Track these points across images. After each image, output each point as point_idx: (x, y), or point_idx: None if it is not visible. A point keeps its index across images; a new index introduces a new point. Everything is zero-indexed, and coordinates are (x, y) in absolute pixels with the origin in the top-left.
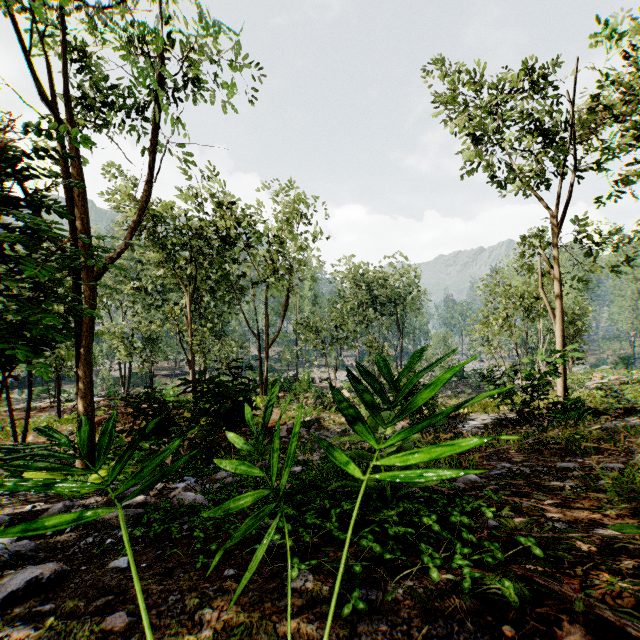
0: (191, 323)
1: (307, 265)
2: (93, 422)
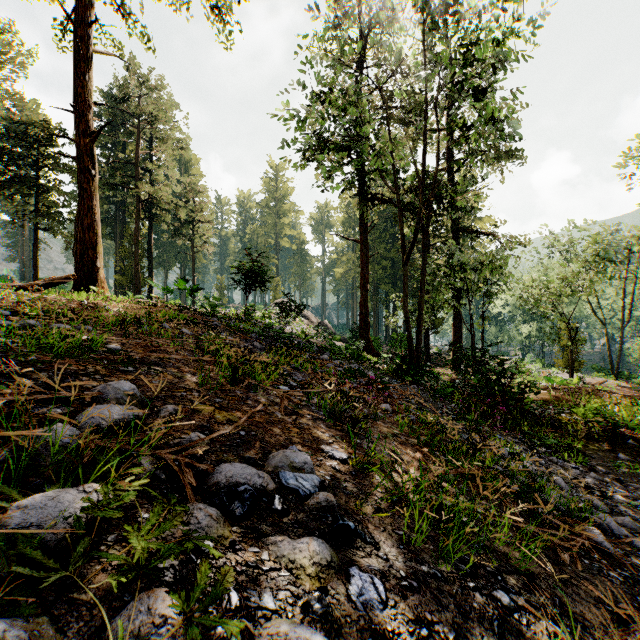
0: None
1: None
2: (410, 345)
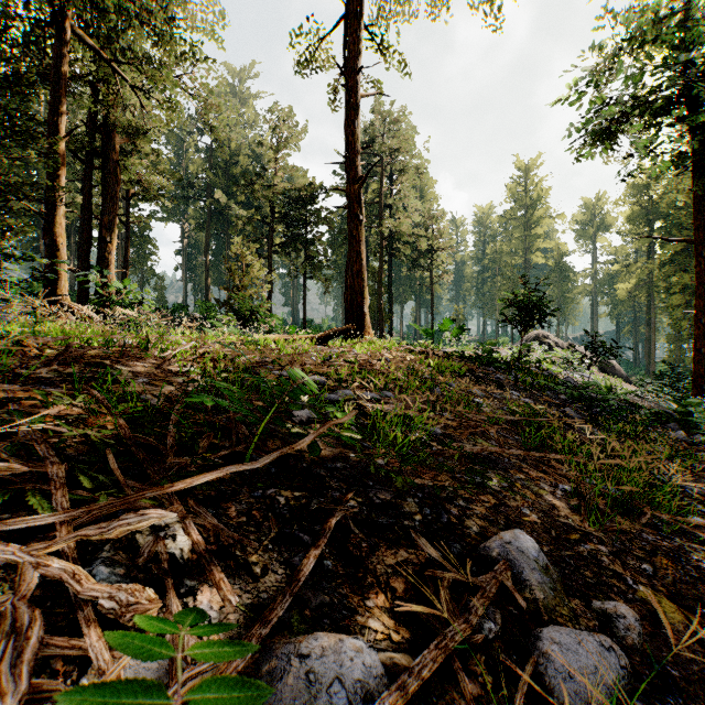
0: None
1: None
2: None
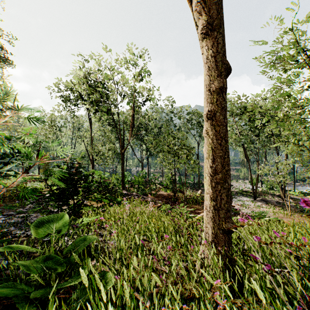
0: (91, 140)
1: (149, 99)
2: None
